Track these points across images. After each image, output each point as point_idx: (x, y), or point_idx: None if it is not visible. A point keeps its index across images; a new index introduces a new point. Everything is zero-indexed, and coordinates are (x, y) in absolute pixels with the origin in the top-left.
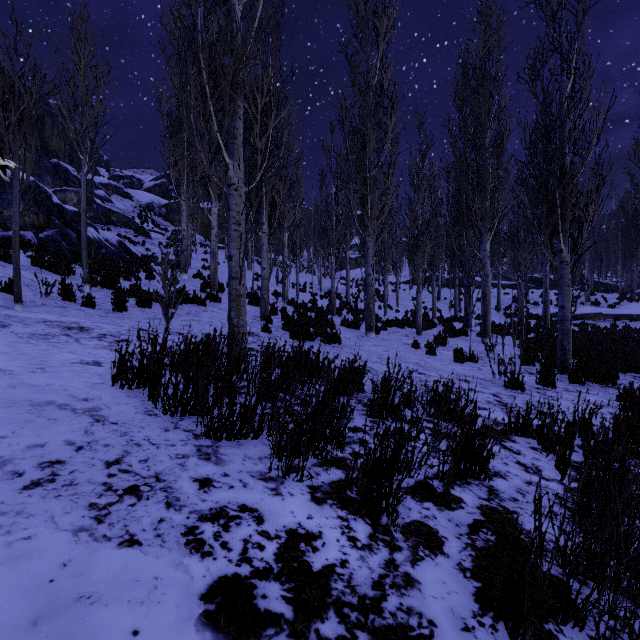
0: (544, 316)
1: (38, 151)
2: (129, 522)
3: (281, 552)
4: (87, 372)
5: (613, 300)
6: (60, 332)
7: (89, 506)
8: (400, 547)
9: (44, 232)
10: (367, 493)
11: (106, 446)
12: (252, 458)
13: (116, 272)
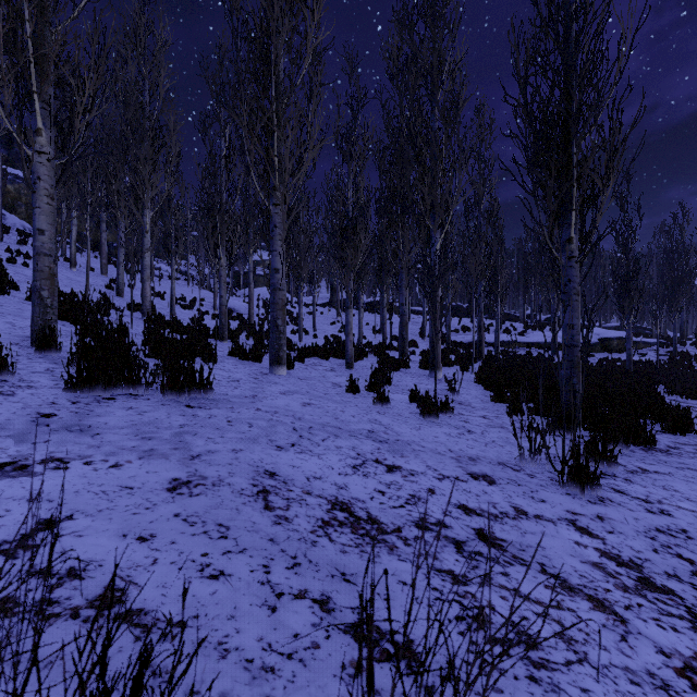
0: (479, 343)
1: None
2: None
3: None
4: None
5: (520, 328)
6: None
7: None
8: None
9: None
10: None
11: None
12: None
13: None
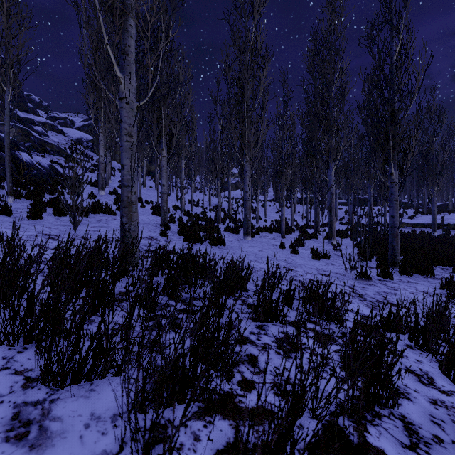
0: (369, 224)
1: None
2: None
3: None
4: None
5: (411, 213)
6: None
7: None
8: None
9: None
10: None
11: None
12: (101, 419)
13: (42, 188)
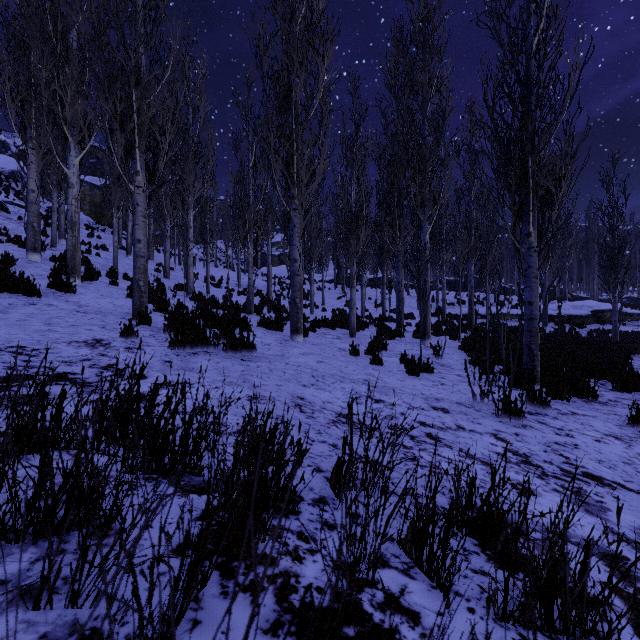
0: (469, 315)
1: None
2: None
3: None
4: None
5: (514, 301)
6: None
7: None
8: None
9: None
10: None
11: None
12: None
13: None
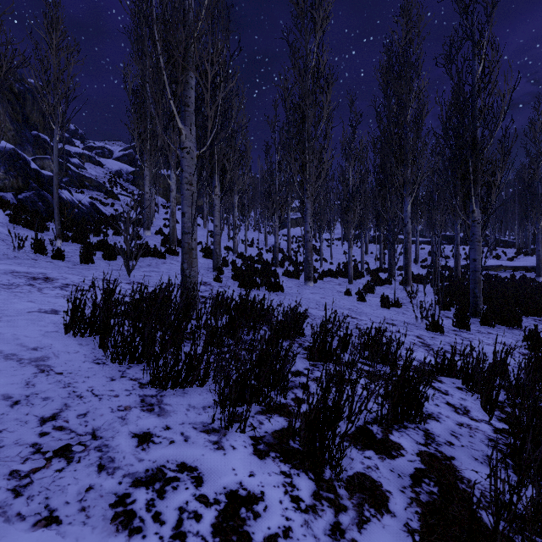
0: (455, 268)
1: (20, 124)
2: (52, 493)
3: (219, 522)
4: (43, 320)
5: (511, 254)
6: (25, 282)
7: (9, 474)
8: (345, 506)
9: (22, 194)
10: (310, 444)
11: (45, 399)
12: (196, 407)
13: (86, 229)
